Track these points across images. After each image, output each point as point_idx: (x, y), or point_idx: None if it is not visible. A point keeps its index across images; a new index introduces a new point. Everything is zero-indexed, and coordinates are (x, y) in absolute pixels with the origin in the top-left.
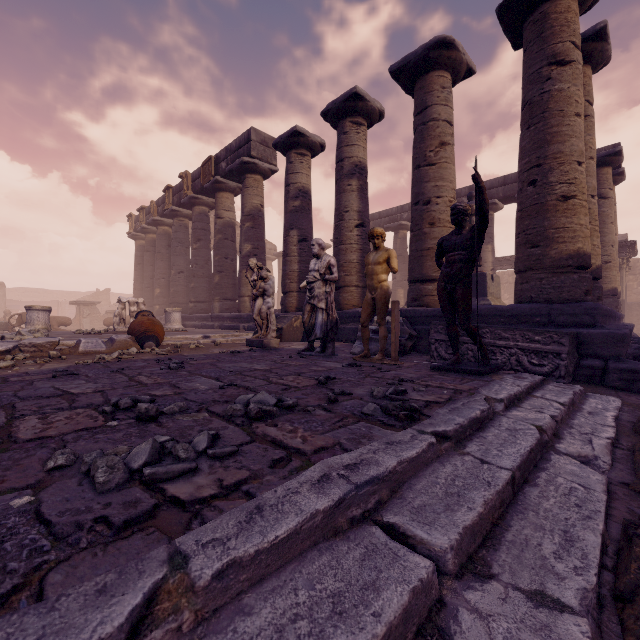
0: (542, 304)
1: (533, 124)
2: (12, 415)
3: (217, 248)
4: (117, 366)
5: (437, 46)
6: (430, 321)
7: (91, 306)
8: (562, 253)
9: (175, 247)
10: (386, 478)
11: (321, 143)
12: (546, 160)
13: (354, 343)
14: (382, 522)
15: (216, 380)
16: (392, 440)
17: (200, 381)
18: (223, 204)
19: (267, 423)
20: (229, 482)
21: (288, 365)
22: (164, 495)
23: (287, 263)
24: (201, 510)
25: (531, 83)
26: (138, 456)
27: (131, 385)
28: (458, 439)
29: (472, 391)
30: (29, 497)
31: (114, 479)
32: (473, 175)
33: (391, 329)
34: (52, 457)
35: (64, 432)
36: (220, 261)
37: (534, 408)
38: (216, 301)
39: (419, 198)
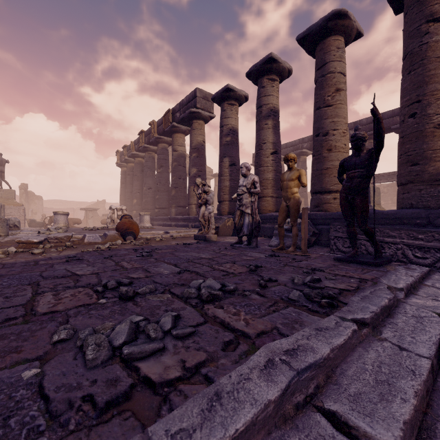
0: (421, 209)
1: (413, 69)
2: (36, 291)
3: (173, 171)
4: (108, 254)
5: (334, 17)
6: (328, 222)
7: (93, 211)
8: (439, 169)
9: (146, 171)
10: (321, 364)
11: (245, 95)
12: (425, 97)
13: (270, 238)
14: (323, 409)
15: (175, 266)
16: (320, 326)
17: (163, 267)
18: (177, 141)
19: (215, 305)
20: (190, 364)
21: (225, 255)
22: (138, 374)
23: (221, 181)
24: (169, 394)
25: (411, 38)
26: (119, 335)
27: (116, 269)
28: (373, 325)
29: (374, 280)
30: (36, 370)
31: (100, 356)
32: (372, 109)
33: (301, 229)
34: (57, 331)
35: (68, 307)
36: (175, 180)
37: (429, 296)
38: (173, 208)
39: (319, 131)
